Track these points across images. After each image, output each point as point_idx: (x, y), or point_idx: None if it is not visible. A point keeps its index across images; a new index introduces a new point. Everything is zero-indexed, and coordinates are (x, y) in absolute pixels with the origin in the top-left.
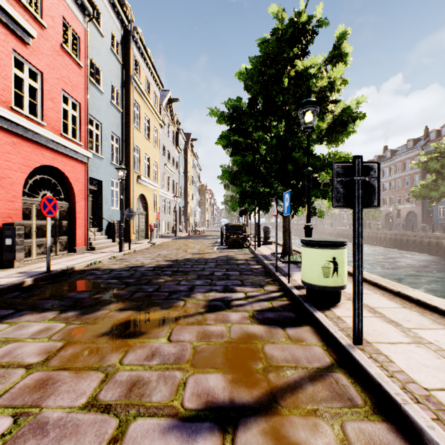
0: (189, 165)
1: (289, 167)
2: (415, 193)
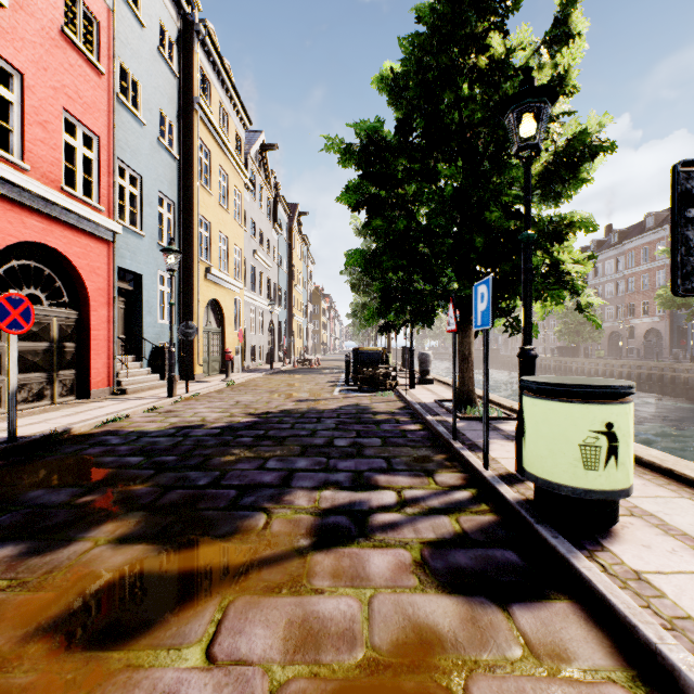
0: (295, 254)
1: (477, 238)
2: (664, 299)
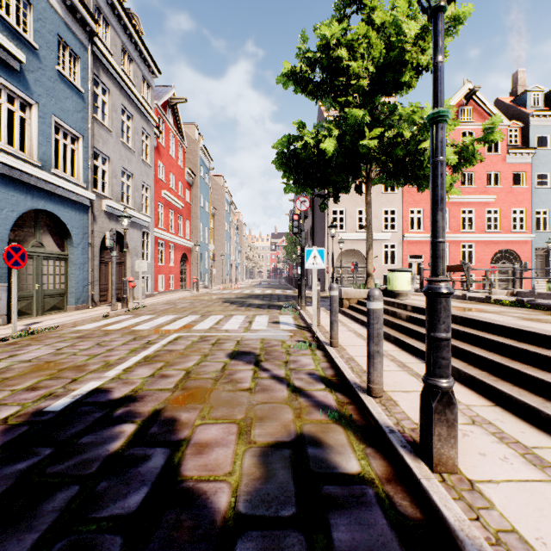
0: None
1: None
2: None
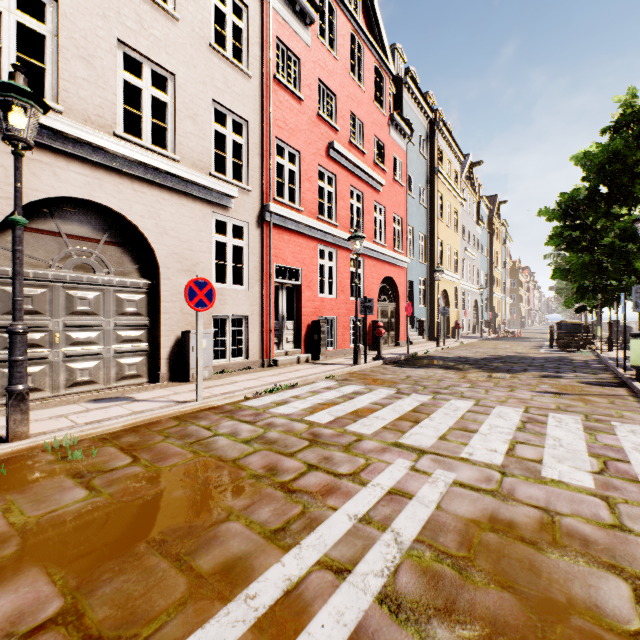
0: (494, 240)
1: (636, 264)
2: None
